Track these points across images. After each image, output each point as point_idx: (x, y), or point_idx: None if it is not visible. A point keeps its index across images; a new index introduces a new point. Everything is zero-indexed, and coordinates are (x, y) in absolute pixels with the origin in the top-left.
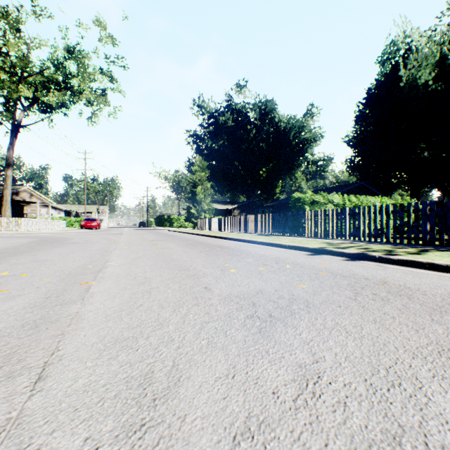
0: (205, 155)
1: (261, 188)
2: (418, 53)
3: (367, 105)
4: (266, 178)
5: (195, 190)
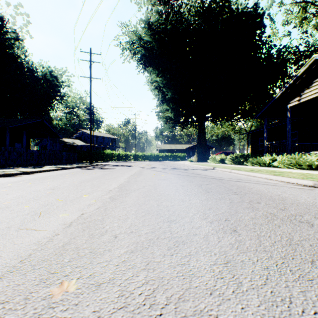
0: None
1: None
2: None
3: None
4: None
5: None
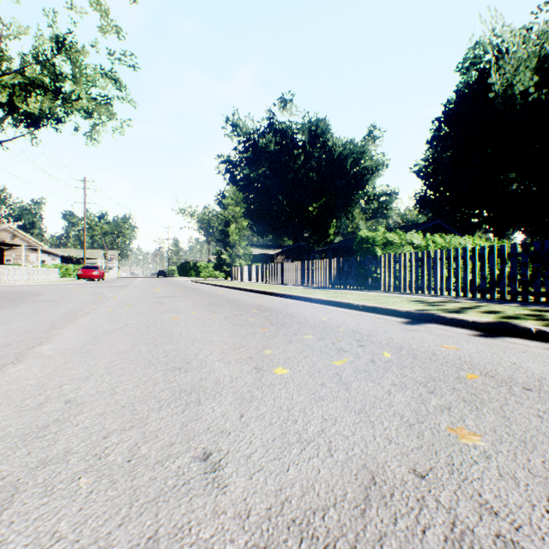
0: (241, 186)
1: (311, 228)
2: (515, 52)
3: (446, 122)
4: (317, 216)
5: (227, 230)
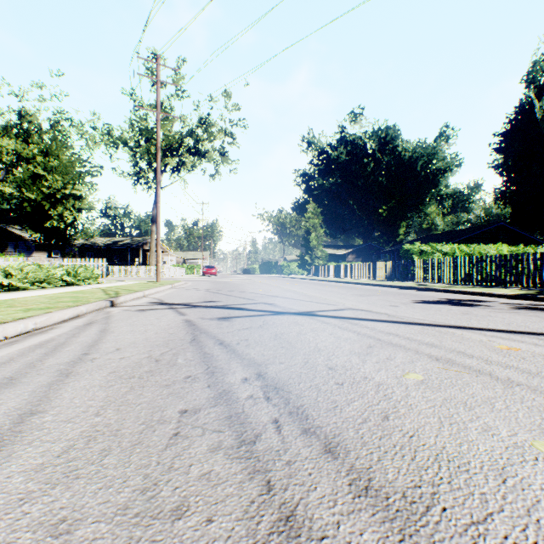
0: (315, 195)
1: (381, 229)
2: None
3: (505, 136)
4: (386, 217)
5: (308, 237)
